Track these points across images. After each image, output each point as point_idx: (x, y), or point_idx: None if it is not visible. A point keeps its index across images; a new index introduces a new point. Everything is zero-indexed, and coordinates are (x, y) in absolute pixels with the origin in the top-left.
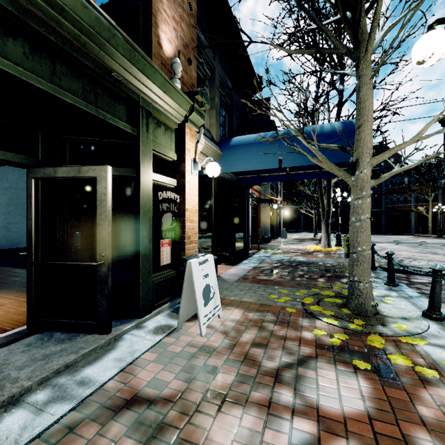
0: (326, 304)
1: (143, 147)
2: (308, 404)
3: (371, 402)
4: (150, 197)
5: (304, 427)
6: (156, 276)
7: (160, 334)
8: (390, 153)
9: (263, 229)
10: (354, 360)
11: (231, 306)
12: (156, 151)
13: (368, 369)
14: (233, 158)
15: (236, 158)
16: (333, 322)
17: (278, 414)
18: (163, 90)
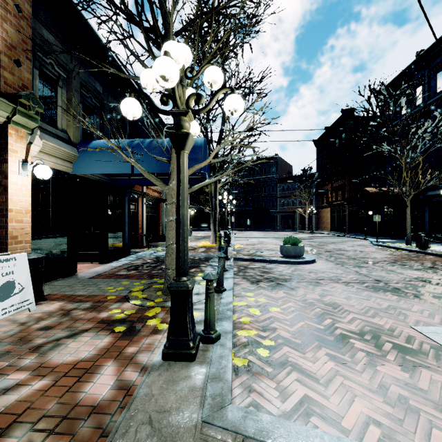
0: (150, 289)
1: None
2: (42, 362)
3: (98, 351)
4: None
5: (20, 376)
6: None
7: None
8: (192, 170)
9: (164, 228)
10: (117, 327)
11: (58, 300)
12: None
13: (125, 331)
14: (90, 161)
15: (92, 160)
16: (137, 302)
17: (5, 373)
18: None
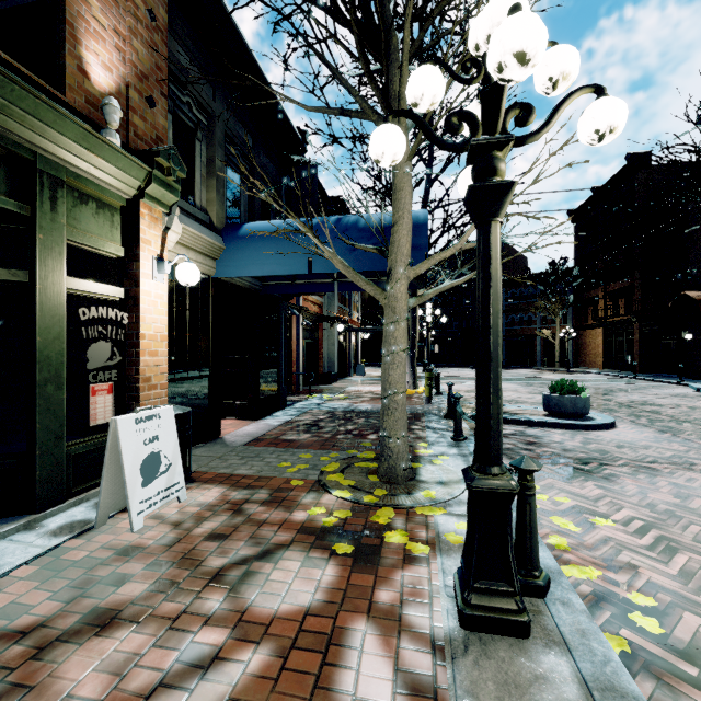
0: (354, 470)
1: (44, 235)
2: (238, 608)
3: (326, 594)
4: (61, 317)
5: (213, 638)
6: (77, 443)
7: (63, 536)
8: (429, 263)
9: (326, 363)
10: (337, 543)
11: (213, 483)
12: (77, 243)
13: (351, 553)
14: (243, 256)
15: (246, 255)
16: (345, 495)
17: (186, 627)
18: (85, 147)
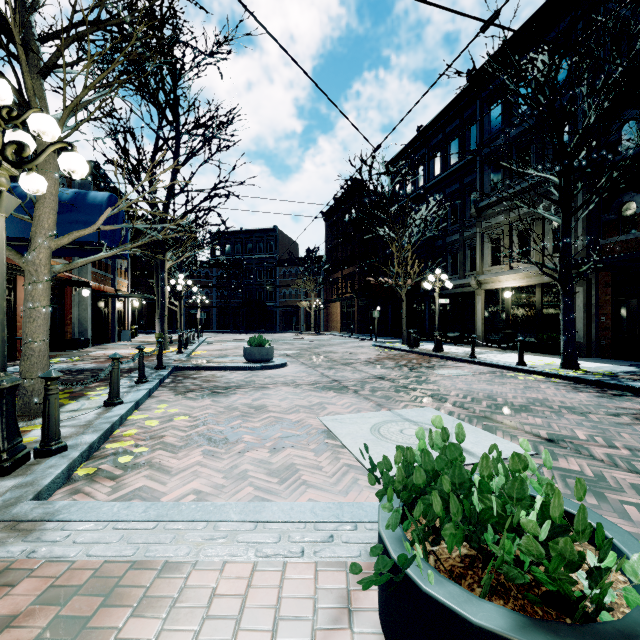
0: None
1: None
2: None
3: None
4: None
5: None
6: None
7: None
8: (69, 237)
9: (76, 328)
10: None
11: None
12: None
13: None
14: None
15: None
16: None
17: None
18: None
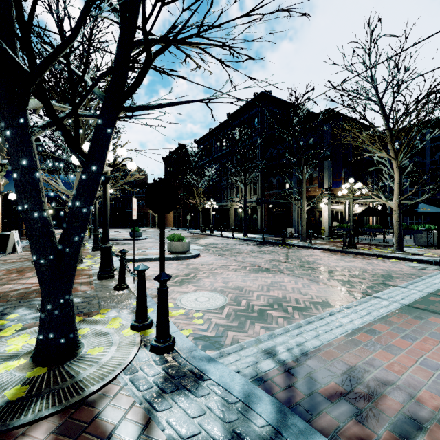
0: None
1: None
2: None
3: None
4: None
5: None
6: None
7: None
8: None
9: None
10: None
11: (25, 251)
12: None
13: None
14: None
15: None
16: None
17: None
18: None
